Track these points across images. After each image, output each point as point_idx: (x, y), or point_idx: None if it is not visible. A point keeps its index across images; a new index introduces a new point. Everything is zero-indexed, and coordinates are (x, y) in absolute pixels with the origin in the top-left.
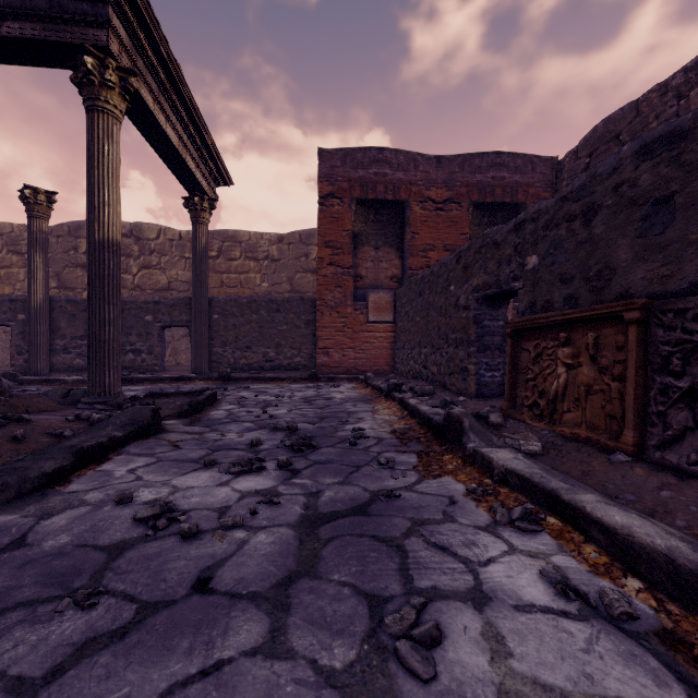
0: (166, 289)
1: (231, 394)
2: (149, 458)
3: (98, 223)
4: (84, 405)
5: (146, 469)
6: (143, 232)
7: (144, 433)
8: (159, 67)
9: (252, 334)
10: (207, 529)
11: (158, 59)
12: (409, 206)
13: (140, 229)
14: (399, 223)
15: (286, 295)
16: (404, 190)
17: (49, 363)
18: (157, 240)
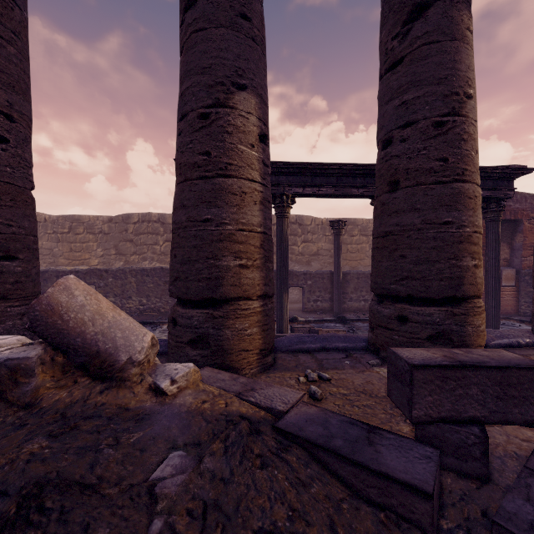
0: (315, 254)
1: None
2: None
3: (499, 266)
4: None
5: None
6: (303, 221)
7: None
8: None
9: None
10: None
11: None
12: (522, 222)
13: (301, 219)
14: (511, 230)
15: None
16: (519, 213)
17: (323, 307)
18: (311, 225)
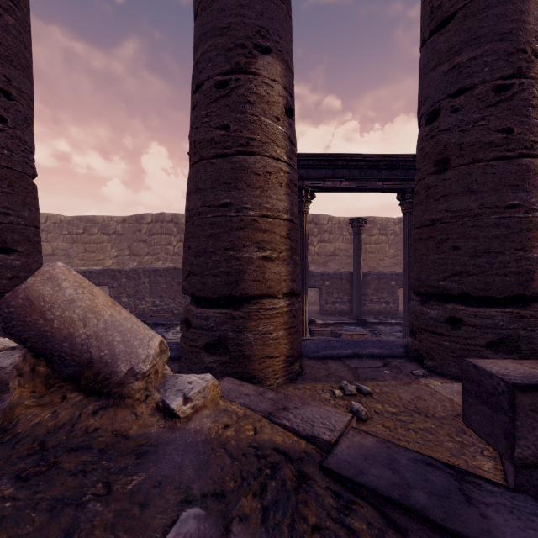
0: (332, 255)
1: None
2: None
3: None
4: None
5: None
6: (319, 220)
7: None
8: None
9: None
10: None
11: None
12: None
13: (318, 218)
14: None
15: None
16: None
17: (342, 309)
18: (327, 224)
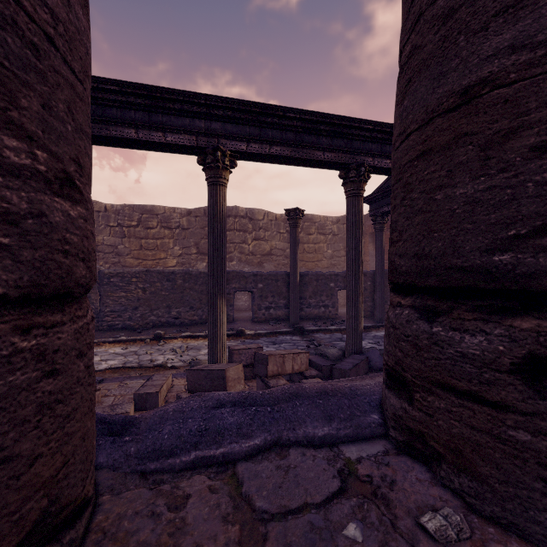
0: (268, 254)
1: None
2: None
3: None
4: None
5: None
6: (254, 215)
7: None
8: None
9: (387, 293)
10: None
11: None
12: None
13: (252, 213)
14: None
15: (342, 258)
16: None
17: (277, 315)
18: (263, 220)
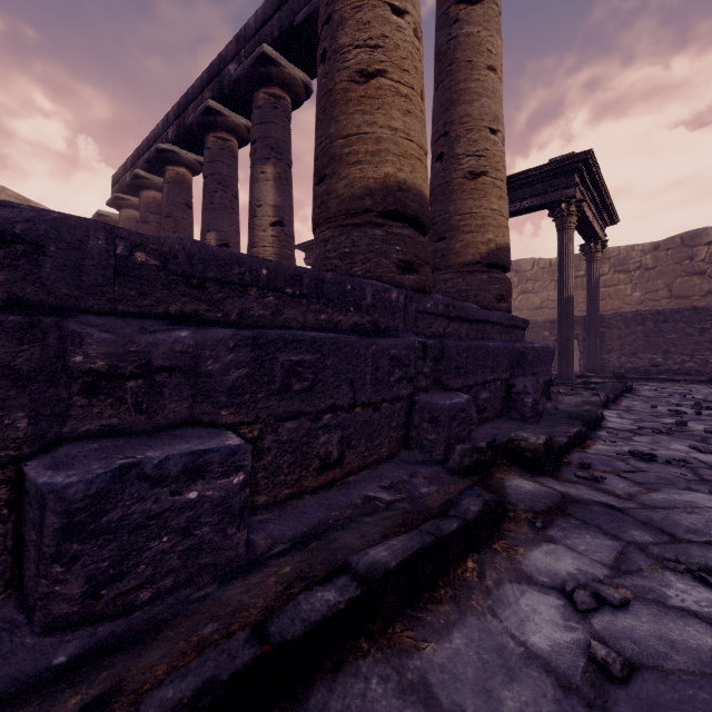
0: (538, 308)
1: (637, 387)
2: (640, 402)
3: (565, 288)
4: (558, 384)
5: (645, 404)
6: (520, 267)
7: (621, 395)
8: (589, 183)
9: (637, 342)
10: (703, 415)
11: (590, 180)
12: None
13: (518, 265)
14: None
15: (662, 301)
16: None
17: None
18: (531, 270)
